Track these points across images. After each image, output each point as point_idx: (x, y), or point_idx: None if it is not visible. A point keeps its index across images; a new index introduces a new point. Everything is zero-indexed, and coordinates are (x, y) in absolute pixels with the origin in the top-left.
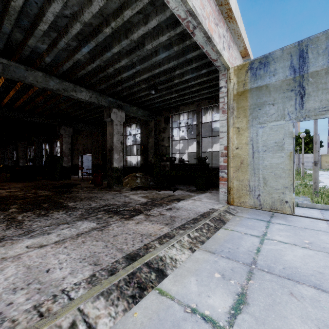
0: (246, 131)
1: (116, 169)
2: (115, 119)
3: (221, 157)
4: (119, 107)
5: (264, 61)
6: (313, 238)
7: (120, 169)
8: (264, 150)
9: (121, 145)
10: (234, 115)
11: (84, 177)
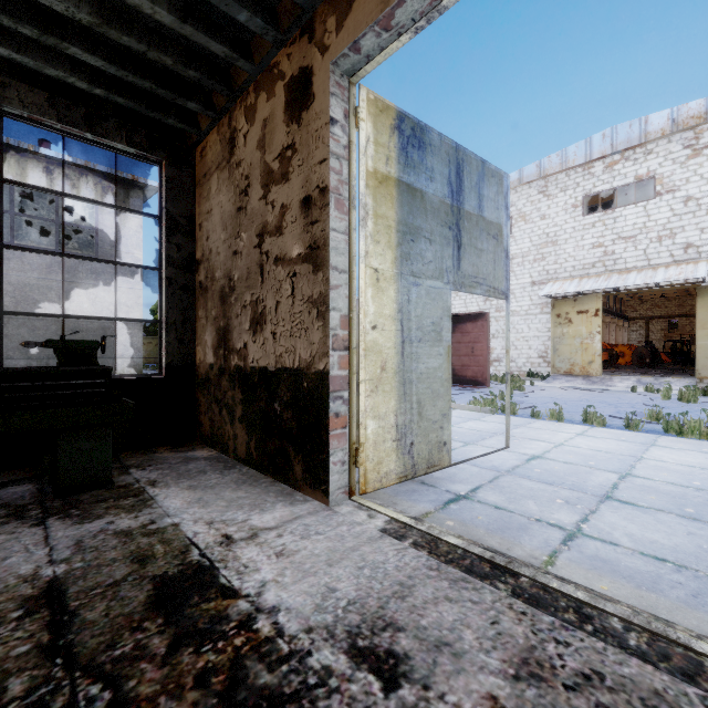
0: (392, 286)
1: None
2: None
3: (334, 351)
4: None
5: (420, 135)
6: (539, 492)
7: None
8: (420, 339)
9: None
10: (368, 229)
11: None
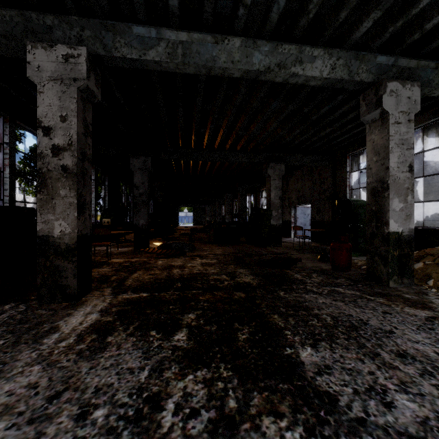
0: None
1: (396, 237)
2: (394, 109)
3: None
4: (403, 76)
5: None
6: None
7: (405, 239)
8: None
9: (410, 175)
10: None
11: (300, 242)
